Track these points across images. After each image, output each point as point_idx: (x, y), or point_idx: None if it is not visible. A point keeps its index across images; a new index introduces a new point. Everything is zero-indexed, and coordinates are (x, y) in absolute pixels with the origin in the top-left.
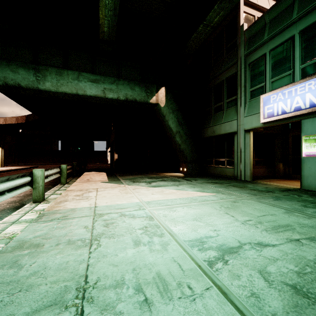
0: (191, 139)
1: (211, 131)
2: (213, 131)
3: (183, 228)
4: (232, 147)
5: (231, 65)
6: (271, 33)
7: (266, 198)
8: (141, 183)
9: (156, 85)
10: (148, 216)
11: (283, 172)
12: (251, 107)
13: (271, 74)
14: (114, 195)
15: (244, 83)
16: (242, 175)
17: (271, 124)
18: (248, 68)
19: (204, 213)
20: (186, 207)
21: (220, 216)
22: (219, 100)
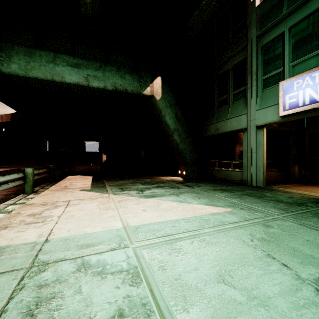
0: (191, 138)
1: (214, 129)
2: (216, 128)
3: (204, 315)
4: (239, 147)
5: (239, 50)
6: (292, 6)
7: (306, 216)
8: (131, 192)
9: (151, 73)
10: (132, 268)
11: (298, 175)
12: (265, 98)
13: (291, 57)
14: (88, 213)
15: (256, 70)
16: (253, 179)
17: (293, 117)
18: (260, 52)
19: (231, 256)
20: (197, 239)
21: (263, 264)
22: (224, 93)
